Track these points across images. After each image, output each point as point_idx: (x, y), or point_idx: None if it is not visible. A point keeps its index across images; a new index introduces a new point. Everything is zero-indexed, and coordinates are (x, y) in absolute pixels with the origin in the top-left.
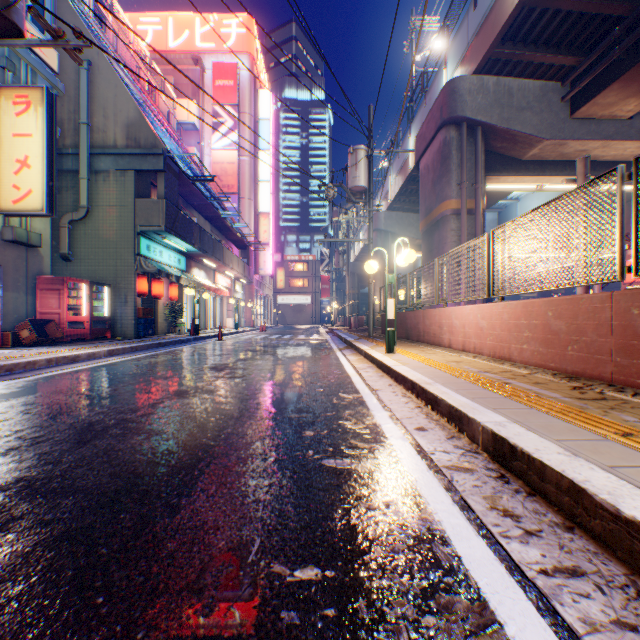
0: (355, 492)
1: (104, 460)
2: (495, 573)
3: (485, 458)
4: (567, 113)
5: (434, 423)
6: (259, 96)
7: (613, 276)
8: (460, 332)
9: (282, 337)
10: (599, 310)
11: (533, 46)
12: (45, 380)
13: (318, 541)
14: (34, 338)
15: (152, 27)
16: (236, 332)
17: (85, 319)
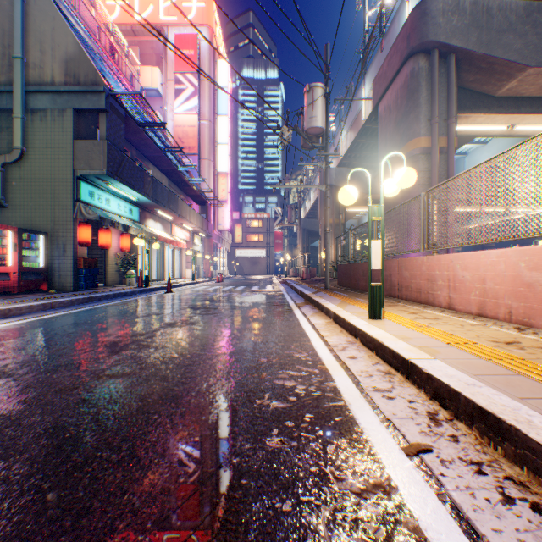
0: None
1: None
2: None
3: None
4: None
5: None
6: (218, 66)
7: None
8: (474, 288)
9: (235, 288)
10: None
11: None
12: None
13: None
14: None
15: (119, 2)
16: (192, 283)
17: (10, 270)
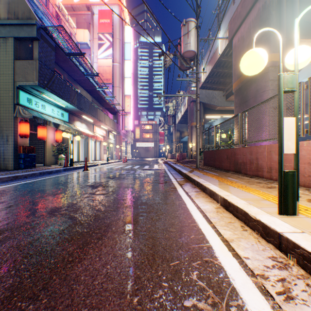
0: None
1: None
2: None
3: None
4: None
5: None
6: (124, 30)
7: None
8: None
9: (133, 167)
10: None
11: None
12: None
13: None
14: None
15: None
16: (106, 163)
17: None
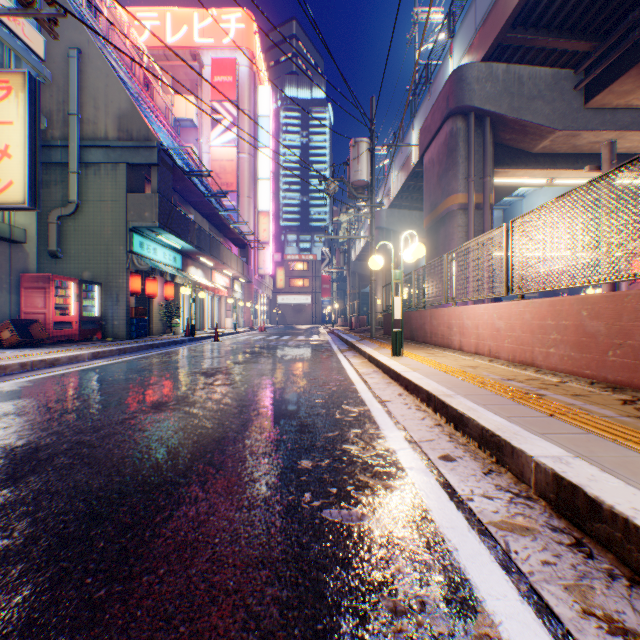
0: (371, 574)
1: (28, 510)
2: None
3: (544, 508)
4: (580, 102)
5: (462, 449)
6: (258, 93)
7: None
8: (473, 333)
9: (281, 338)
10: None
11: (545, 31)
12: (11, 388)
13: None
14: (16, 339)
15: (150, 22)
16: (234, 332)
17: (73, 319)
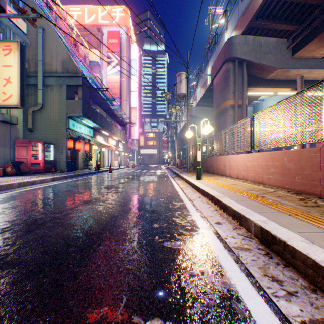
0: (183, 264)
1: (39, 242)
2: (273, 323)
3: (256, 241)
4: (290, 55)
5: (225, 219)
6: (131, 48)
7: (321, 139)
8: (235, 168)
9: (142, 171)
10: (313, 157)
11: (272, 20)
12: (16, 194)
13: (161, 299)
14: (13, 171)
15: (76, 13)
16: (119, 168)
17: (40, 161)
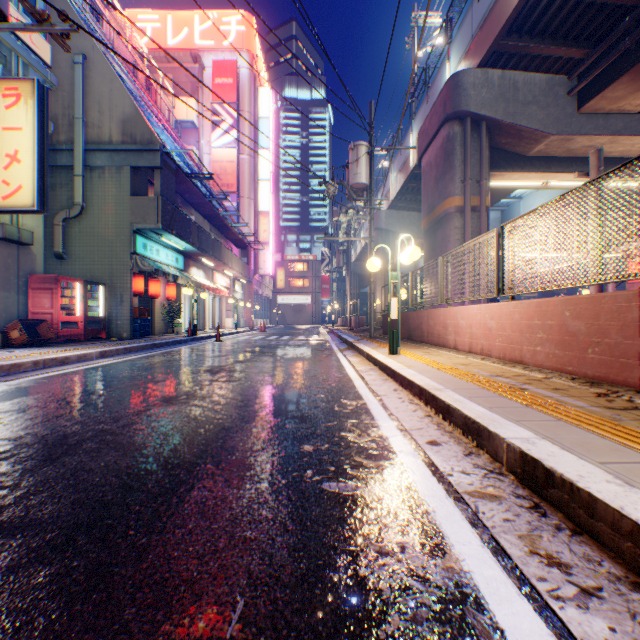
0: (362, 528)
1: (69, 483)
2: None
3: (512, 481)
4: (574, 107)
5: (447, 435)
6: (259, 94)
7: None
8: (466, 333)
9: (282, 337)
10: (625, 309)
11: (539, 38)
12: (28, 384)
13: (317, 604)
14: (25, 339)
15: (151, 25)
16: (235, 332)
17: (79, 319)
